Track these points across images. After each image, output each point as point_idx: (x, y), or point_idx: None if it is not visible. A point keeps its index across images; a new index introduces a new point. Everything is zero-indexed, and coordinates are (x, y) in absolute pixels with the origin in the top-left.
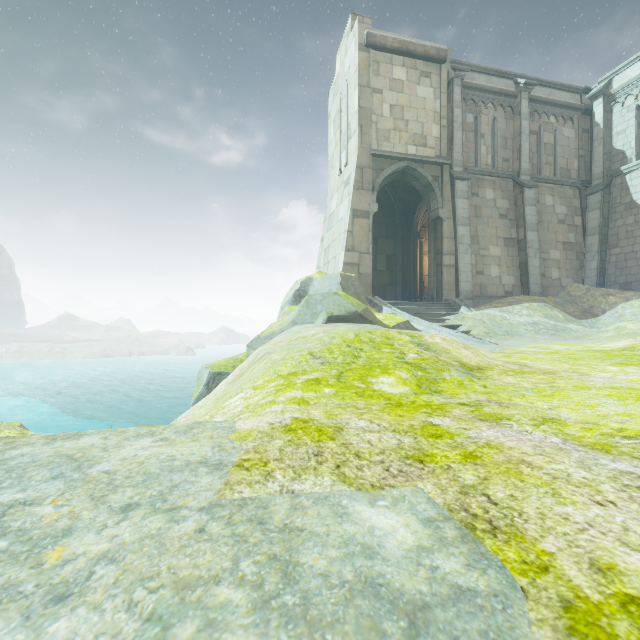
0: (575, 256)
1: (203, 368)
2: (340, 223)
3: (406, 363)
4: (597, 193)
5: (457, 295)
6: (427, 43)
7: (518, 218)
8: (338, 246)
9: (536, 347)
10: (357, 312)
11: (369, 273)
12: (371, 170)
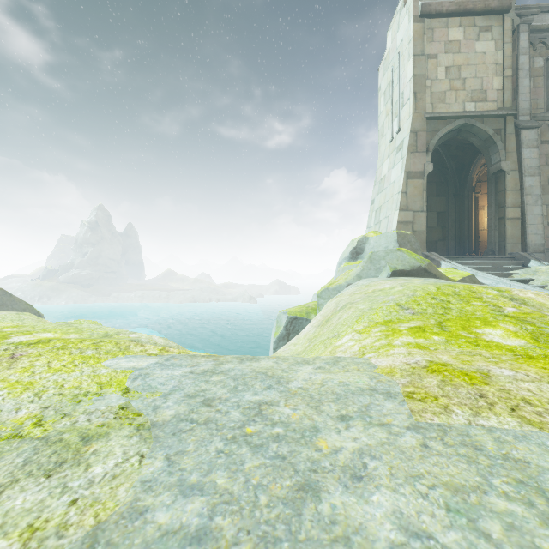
0: None
1: (281, 313)
2: (392, 185)
3: (507, 316)
4: None
5: (524, 248)
6: None
7: None
8: (391, 207)
9: None
10: (421, 267)
11: (423, 230)
12: (425, 133)
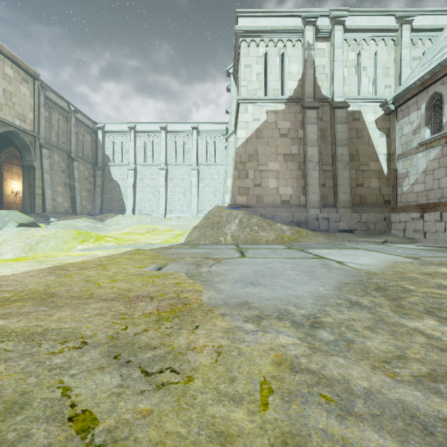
0: (92, 196)
1: None
2: None
3: (104, 236)
4: (100, 170)
5: (44, 211)
6: (28, 65)
7: (70, 174)
8: None
9: None
10: (34, 222)
11: None
12: None
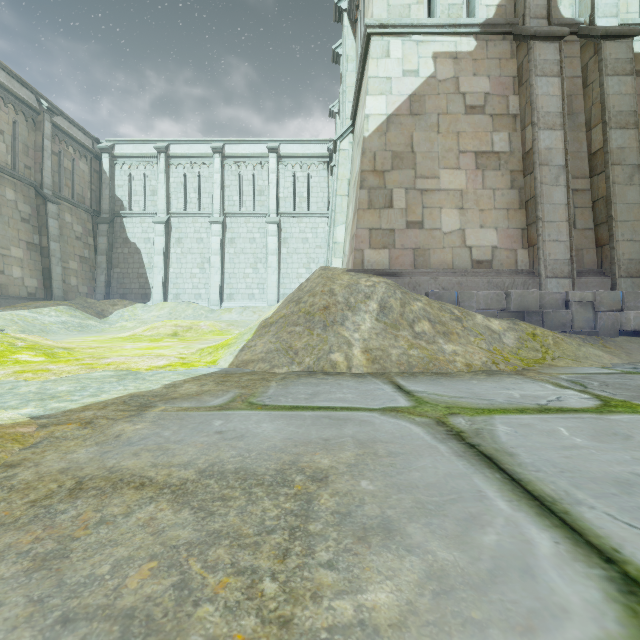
0: (89, 269)
1: None
2: None
3: (24, 348)
4: (106, 224)
5: None
6: None
7: (41, 226)
8: None
9: (77, 339)
10: None
11: None
12: None
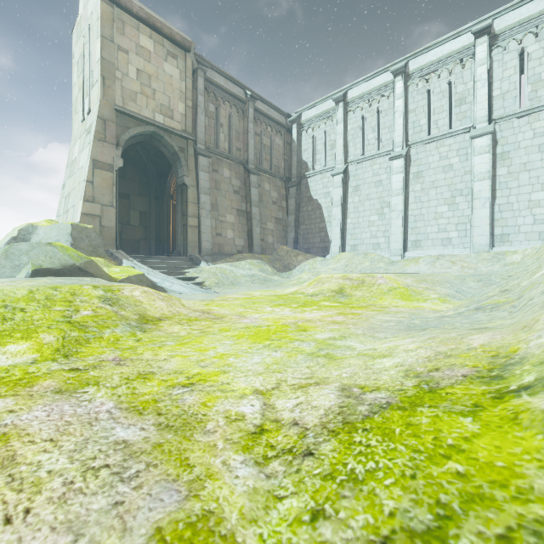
0: (282, 228)
1: None
2: (80, 171)
3: (68, 322)
4: (294, 187)
5: (200, 252)
6: (173, 27)
7: (247, 195)
8: (77, 195)
9: (243, 294)
10: (75, 265)
11: (113, 226)
12: (115, 125)
